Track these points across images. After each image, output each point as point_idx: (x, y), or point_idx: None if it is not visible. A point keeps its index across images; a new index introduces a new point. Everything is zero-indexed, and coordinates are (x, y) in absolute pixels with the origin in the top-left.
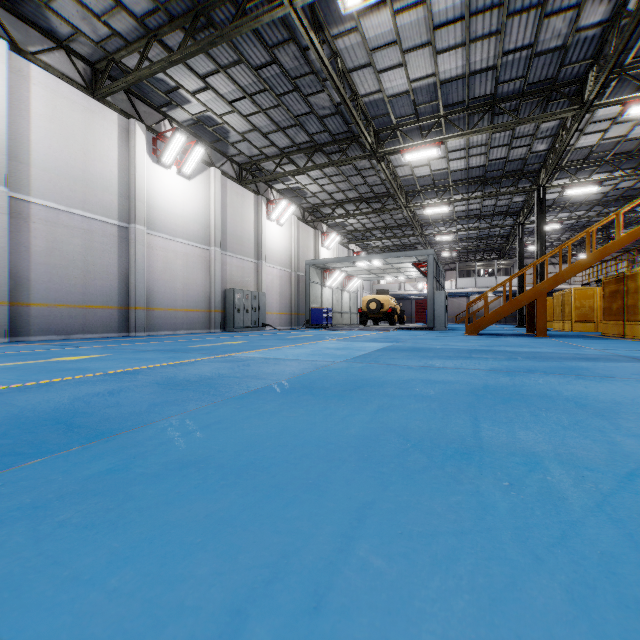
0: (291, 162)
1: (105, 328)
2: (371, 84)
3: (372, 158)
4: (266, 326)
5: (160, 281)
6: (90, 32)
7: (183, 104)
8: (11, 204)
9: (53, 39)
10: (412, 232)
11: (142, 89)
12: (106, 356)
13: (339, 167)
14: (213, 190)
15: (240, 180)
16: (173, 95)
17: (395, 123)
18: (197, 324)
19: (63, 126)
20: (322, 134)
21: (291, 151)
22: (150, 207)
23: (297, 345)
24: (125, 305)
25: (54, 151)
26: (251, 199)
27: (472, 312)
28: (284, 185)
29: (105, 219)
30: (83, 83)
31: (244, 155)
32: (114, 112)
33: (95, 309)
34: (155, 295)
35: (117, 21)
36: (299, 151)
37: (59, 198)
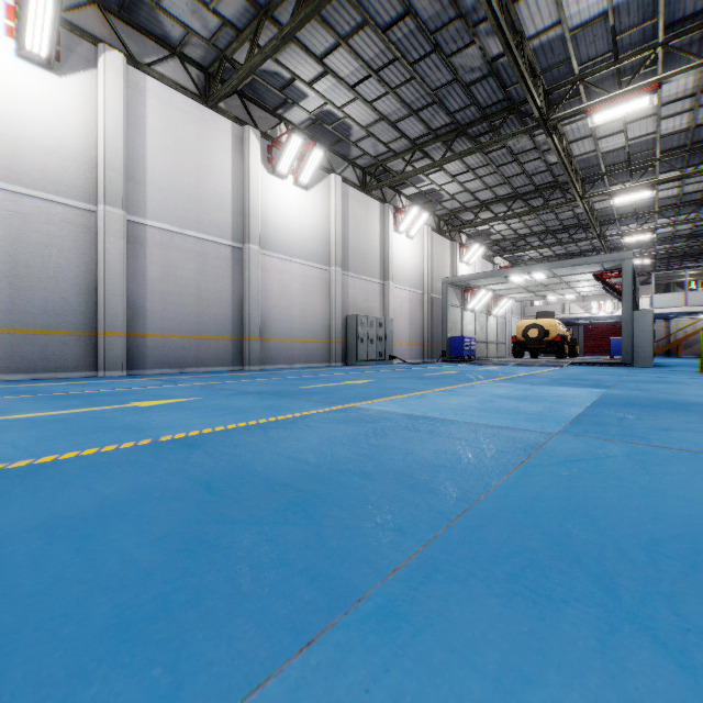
0: (425, 155)
1: (219, 361)
2: (545, 16)
3: (536, 134)
4: (393, 359)
5: (276, 308)
6: (201, 28)
7: (299, 101)
8: (127, 228)
9: (167, 47)
10: (584, 235)
11: (256, 90)
12: (192, 401)
13: (488, 154)
14: (333, 200)
15: (363, 187)
16: (288, 91)
17: (577, 73)
18: (315, 356)
19: (177, 140)
20: (467, 110)
21: (425, 141)
22: (265, 224)
23: (446, 389)
24: (239, 335)
25: (168, 168)
26: (376, 209)
27: (674, 341)
28: (415, 189)
29: (219, 240)
30: (197, 92)
31: (368, 155)
32: (228, 120)
33: (208, 340)
34: (270, 324)
35: (226, 6)
36: (436, 139)
37: (173, 219)
